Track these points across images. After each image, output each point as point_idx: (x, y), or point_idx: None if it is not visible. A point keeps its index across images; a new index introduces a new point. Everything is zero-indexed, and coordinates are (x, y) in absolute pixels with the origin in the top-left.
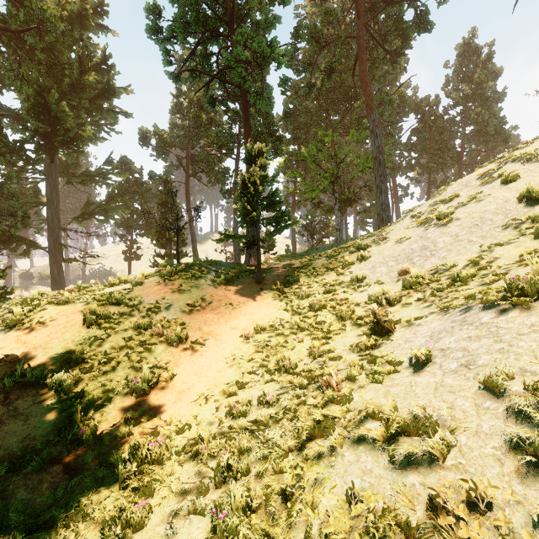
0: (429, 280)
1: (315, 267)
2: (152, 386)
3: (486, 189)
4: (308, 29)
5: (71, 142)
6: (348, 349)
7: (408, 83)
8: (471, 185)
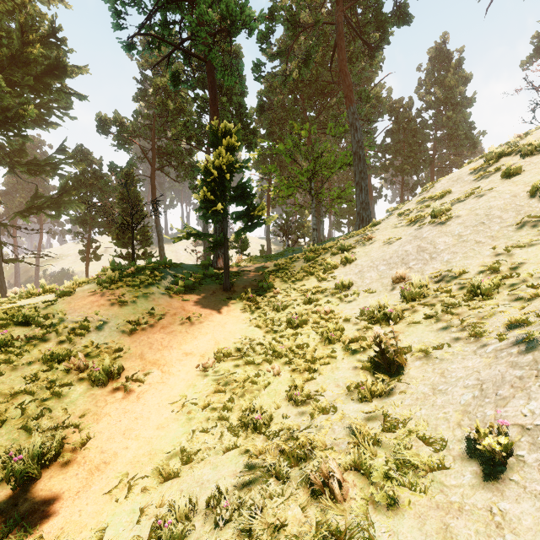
0: (434, 290)
1: (292, 271)
2: (46, 462)
3: (483, 183)
4: (284, 10)
5: (9, 123)
6: (343, 391)
7: (383, 84)
8: (463, 181)
